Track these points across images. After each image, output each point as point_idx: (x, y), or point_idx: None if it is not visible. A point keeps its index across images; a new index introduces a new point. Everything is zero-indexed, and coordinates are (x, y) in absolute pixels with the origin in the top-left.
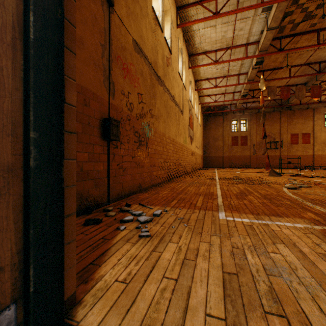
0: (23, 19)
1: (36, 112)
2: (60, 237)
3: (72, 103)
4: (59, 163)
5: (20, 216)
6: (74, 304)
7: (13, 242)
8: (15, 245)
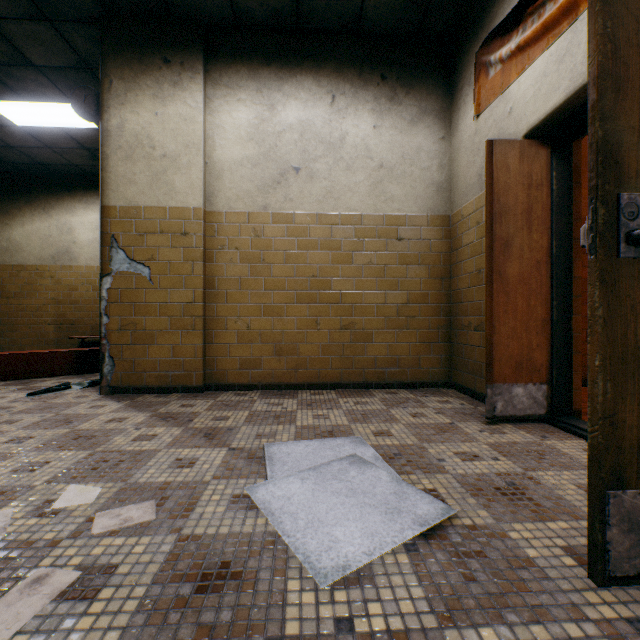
0: (549, 246)
1: (555, 291)
2: (568, 363)
3: (577, 276)
4: (568, 318)
5: (548, 343)
6: (579, 418)
7: (545, 355)
8: (546, 357)
